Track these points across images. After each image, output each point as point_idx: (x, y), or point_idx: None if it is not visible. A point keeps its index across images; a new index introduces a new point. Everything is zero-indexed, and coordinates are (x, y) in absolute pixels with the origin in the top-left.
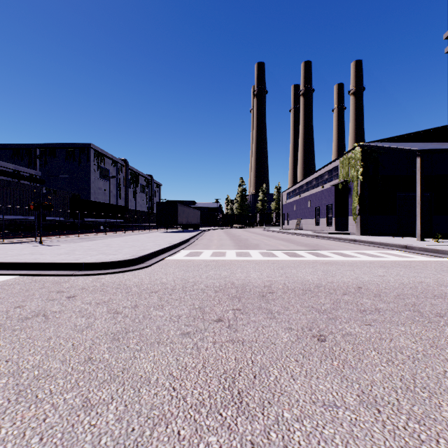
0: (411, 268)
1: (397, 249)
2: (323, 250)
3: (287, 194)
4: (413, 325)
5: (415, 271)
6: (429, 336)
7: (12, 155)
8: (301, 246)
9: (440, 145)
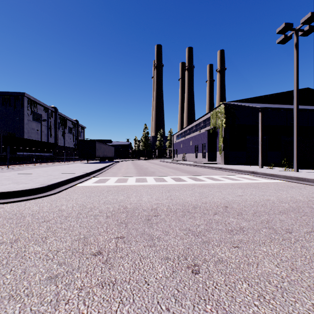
0: (259, 188)
1: (248, 174)
2: (199, 176)
3: (176, 136)
4: (272, 244)
5: (262, 190)
6: (287, 256)
7: None
8: (184, 173)
9: (272, 105)
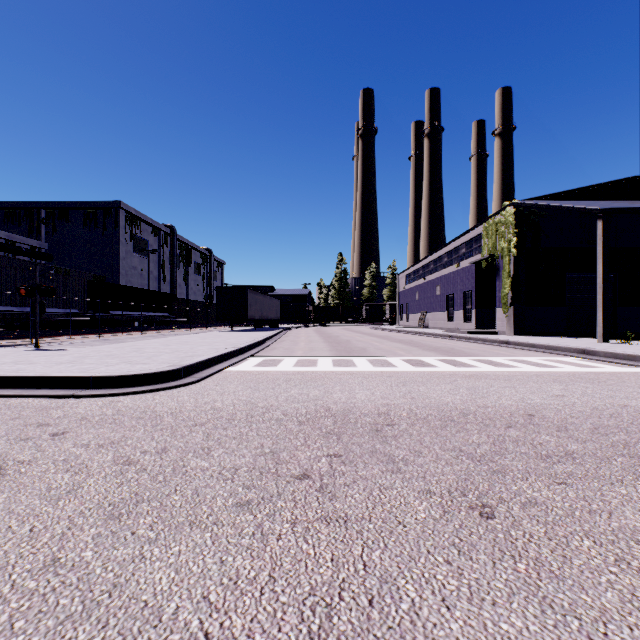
0: (601, 383)
1: (572, 355)
2: (462, 357)
3: (406, 276)
4: (638, 483)
5: (609, 388)
6: None
7: (5, 219)
8: (429, 351)
9: (630, 203)
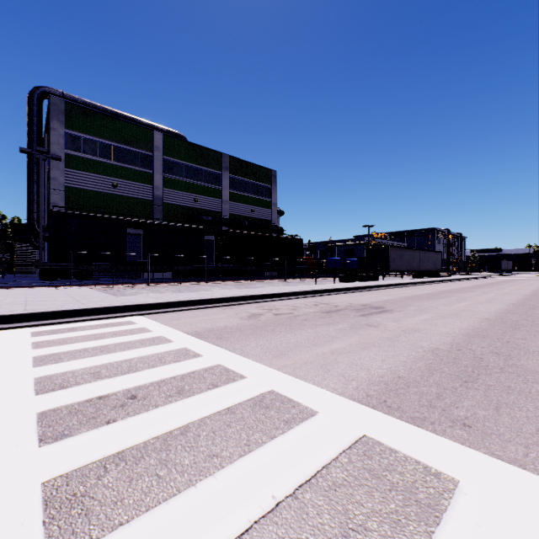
0: None
1: None
2: None
3: None
4: None
5: None
6: None
7: None
8: None
9: None
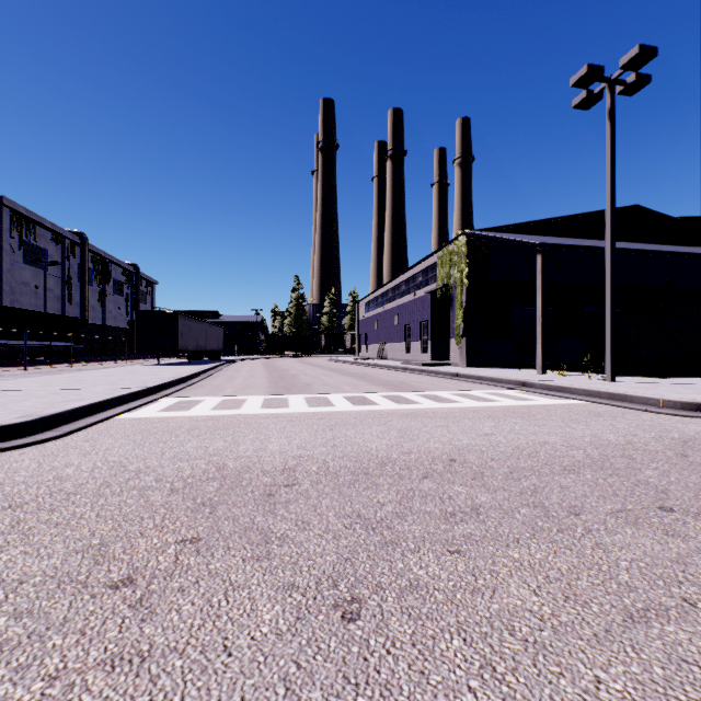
0: (530, 418)
1: (513, 387)
2: (409, 392)
3: (365, 304)
4: (534, 541)
5: (536, 423)
6: (561, 568)
7: None
8: (378, 386)
9: (565, 240)
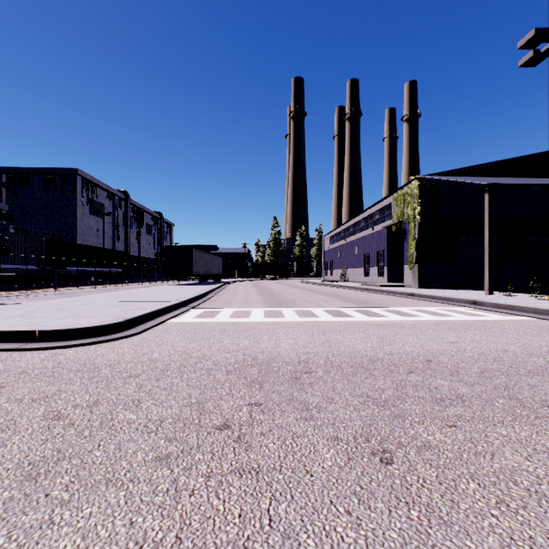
0: (487, 330)
1: (464, 305)
2: (375, 308)
3: (330, 238)
4: (516, 423)
5: (493, 334)
6: (545, 444)
7: None
8: (348, 302)
9: (510, 180)
